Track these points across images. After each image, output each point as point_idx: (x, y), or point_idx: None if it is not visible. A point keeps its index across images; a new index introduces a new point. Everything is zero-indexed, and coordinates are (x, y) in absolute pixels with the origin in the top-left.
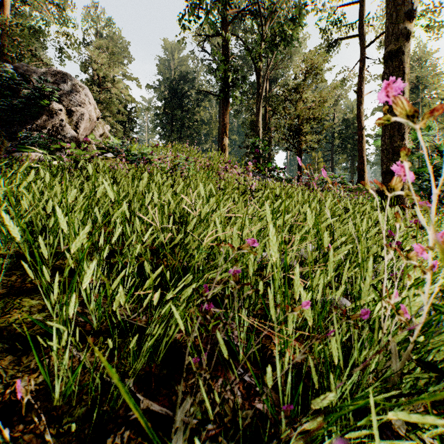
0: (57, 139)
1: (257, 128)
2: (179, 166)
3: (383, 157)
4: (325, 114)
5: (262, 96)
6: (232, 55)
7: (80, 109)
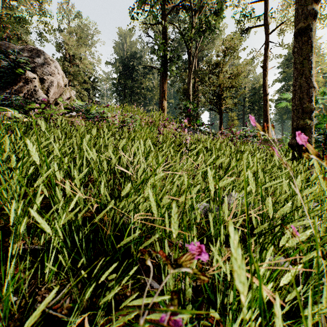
0: (31, 101)
1: (188, 94)
2: (128, 123)
3: (294, 116)
4: (240, 83)
5: (192, 69)
6: (169, 38)
7: (50, 78)
